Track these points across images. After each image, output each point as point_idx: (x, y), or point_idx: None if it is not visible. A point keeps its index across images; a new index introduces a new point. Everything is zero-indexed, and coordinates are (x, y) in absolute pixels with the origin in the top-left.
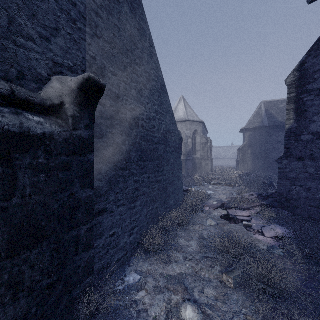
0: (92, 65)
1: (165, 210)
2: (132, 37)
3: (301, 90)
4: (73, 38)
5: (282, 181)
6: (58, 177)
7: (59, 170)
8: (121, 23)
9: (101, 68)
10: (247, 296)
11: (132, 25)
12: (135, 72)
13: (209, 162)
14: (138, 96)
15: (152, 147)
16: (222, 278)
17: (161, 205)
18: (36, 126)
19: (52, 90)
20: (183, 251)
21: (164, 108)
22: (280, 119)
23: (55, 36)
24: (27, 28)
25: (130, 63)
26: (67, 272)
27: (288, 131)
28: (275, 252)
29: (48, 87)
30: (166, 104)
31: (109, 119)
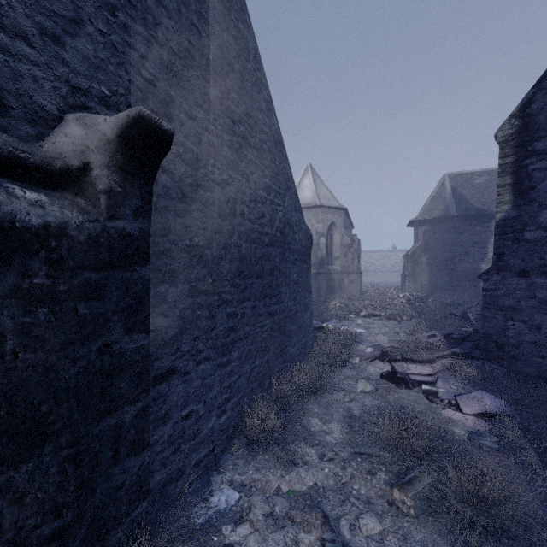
0: (147, 97)
1: (283, 364)
2: (223, 50)
3: (524, 152)
4: (111, 41)
5: (489, 312)
6: (77, 313)
7: (78, 298)
8: (204, 23)
9: (166, 104)
10: (441, 532)
11: (223, 27)
12: (229, 115)
13: (356, 278)
14: (234, 158)
15: (260, 252)
16: (392, 496)
17: (275, 357)
18: (28, 209)
19: (67, 140)
20: (317, 443)
21: (280, 183)
22: (477, 204)
23: (74, 34)
24: (13, 13)
25: (221, 97)
26: (96, 499)
27: (500, 223)
28: (483, 443)
29: (58, 134)
30: (284, 176)
31: (181, 200)
